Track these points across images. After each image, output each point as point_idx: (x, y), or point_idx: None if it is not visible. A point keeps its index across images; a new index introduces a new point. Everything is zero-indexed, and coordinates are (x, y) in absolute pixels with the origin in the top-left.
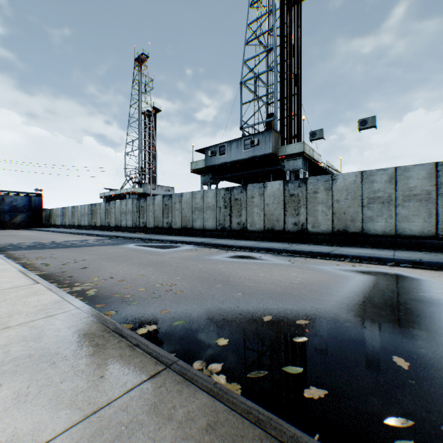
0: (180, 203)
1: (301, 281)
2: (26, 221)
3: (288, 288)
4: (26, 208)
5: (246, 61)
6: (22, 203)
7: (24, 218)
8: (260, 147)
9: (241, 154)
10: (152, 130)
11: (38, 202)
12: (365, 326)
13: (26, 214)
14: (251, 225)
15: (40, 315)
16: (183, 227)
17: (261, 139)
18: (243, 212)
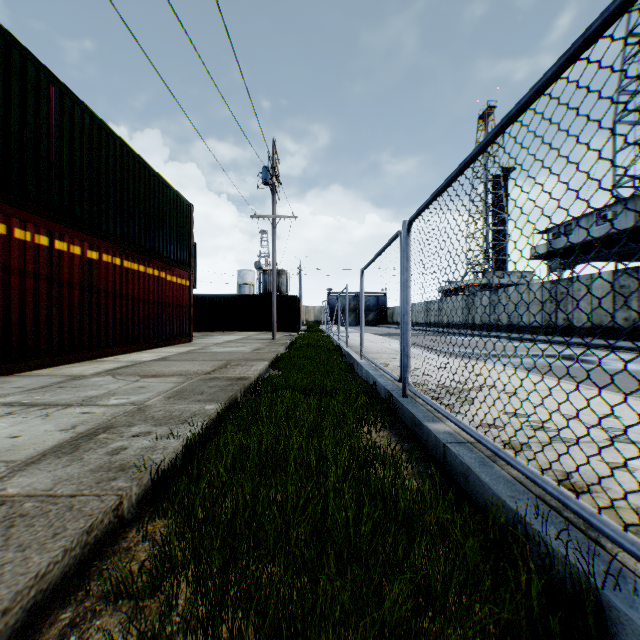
0: (505, 299)
1: (517, 350)
2: (375, 318)
3: (500, 350)
4: (375, 307)
5: (620, 89)
6: (372, 302)
7: (373, 316)
8: (616, 220)
9: (590, 232)
10: (501, 199)
11: (383, 301)
12: (495, 354)
13: (375, 313)
14: (576, 321)
15: (395, 342)
16: (508, 324)
17: (617, 210)
18: (568, 306)
